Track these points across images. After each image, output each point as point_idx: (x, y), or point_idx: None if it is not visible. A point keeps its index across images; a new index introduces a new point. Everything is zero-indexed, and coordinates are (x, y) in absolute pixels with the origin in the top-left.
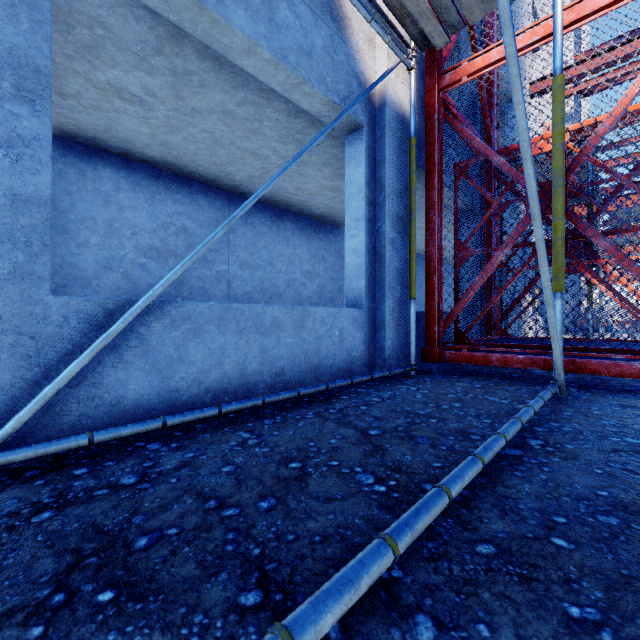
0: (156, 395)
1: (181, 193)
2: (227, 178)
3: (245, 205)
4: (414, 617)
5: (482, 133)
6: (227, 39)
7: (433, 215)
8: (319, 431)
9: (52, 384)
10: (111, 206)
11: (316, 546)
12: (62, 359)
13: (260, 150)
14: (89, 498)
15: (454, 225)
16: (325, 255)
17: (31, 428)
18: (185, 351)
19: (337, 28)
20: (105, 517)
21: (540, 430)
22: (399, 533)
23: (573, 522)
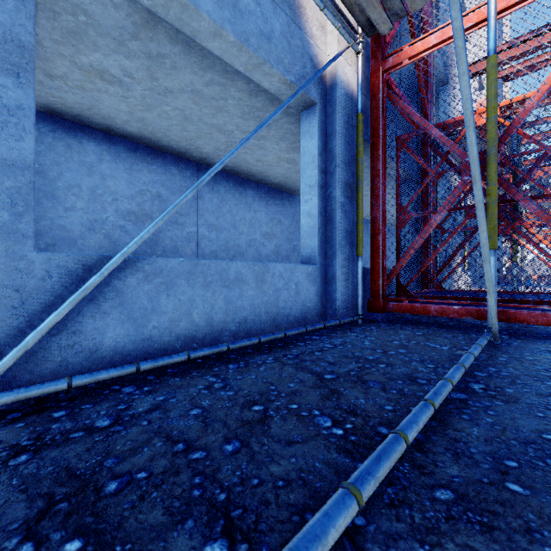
0: (131, 342)
1: (156, 164)
2: (196, 151)
3: (211, 171)
4: None
5: (419, 111)
6: (195, 23)
7: (378, 182)
8: (279, 375)
9: (33, 333)
10: (94, 175)
11: (279, 491)
12: (44, 310)
13: (225, 126)
14: (65, 441)
15: (396, 191)
16: (281, 219)
17: (15, 373)
18: (157, 302)
19: (293, 15)
20: (78, 460)
21: (480, 375)
22: (362, 482)
23: (524, 466)
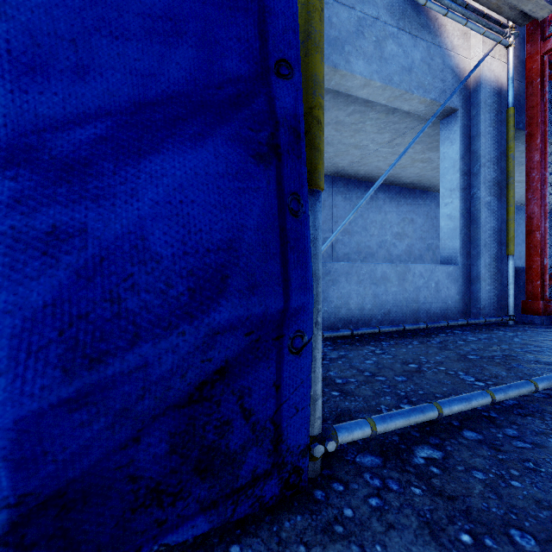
0: None
1: None
2: (332, 167)
3: (366, 196)
4: (505, 429)
5: None
6: (350, 83)
7: (535, 174)
8: (425, 352)
9: None
10: None
11: (438, 398)
12: None
13: (361, 142)
14: None
15: None
16: (414, 218)
17: None
18: (327, 294)
19: (433, 38)
20: None
21: None
22: (495, 391)
23: None
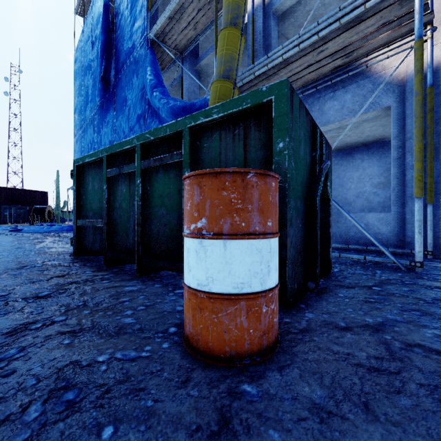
0: None
1: None
2: None
3: None
4: None
5: None
6: None
7: None
8: None
9: None
10: (359, 170)
11: None
12: None
13: None
14: None
15: None
16: None
17: None
18: None
19: (363, 76)
20: None
21: None
22: None
23: None
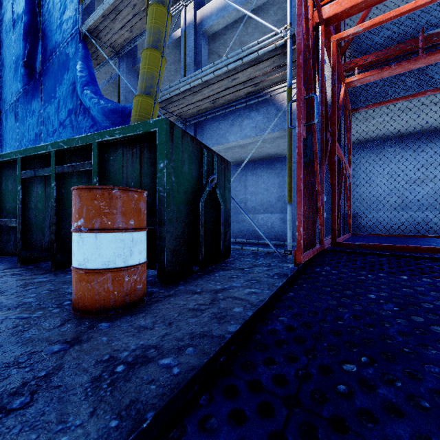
0: None
1: None
2: None
3: None
4: None
5: None
6: (233, 144)
7: None
8: None
9: None
10: (280, 177)
11: None
12: None
13: None
14: None
15: None
16: None
17: None
18: None
19: (270, 102)
20: None
21: None
22: None
23: None
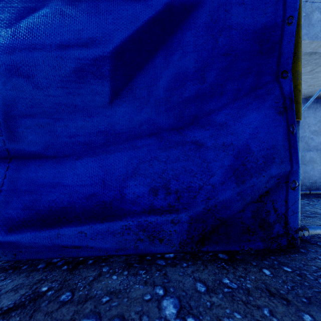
0: None
1: None
2: None
3: None
4: None
5: None
6: None
7: None
8: None
9: None
10: None
11: None
12: None
13: None
14: None
15: None
16: None
17: None
18: None
19: None
20: None
21: None
22: None
23: None
